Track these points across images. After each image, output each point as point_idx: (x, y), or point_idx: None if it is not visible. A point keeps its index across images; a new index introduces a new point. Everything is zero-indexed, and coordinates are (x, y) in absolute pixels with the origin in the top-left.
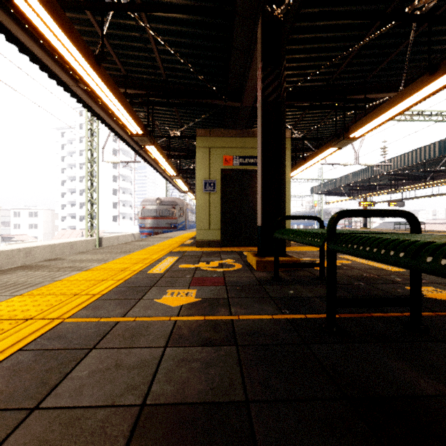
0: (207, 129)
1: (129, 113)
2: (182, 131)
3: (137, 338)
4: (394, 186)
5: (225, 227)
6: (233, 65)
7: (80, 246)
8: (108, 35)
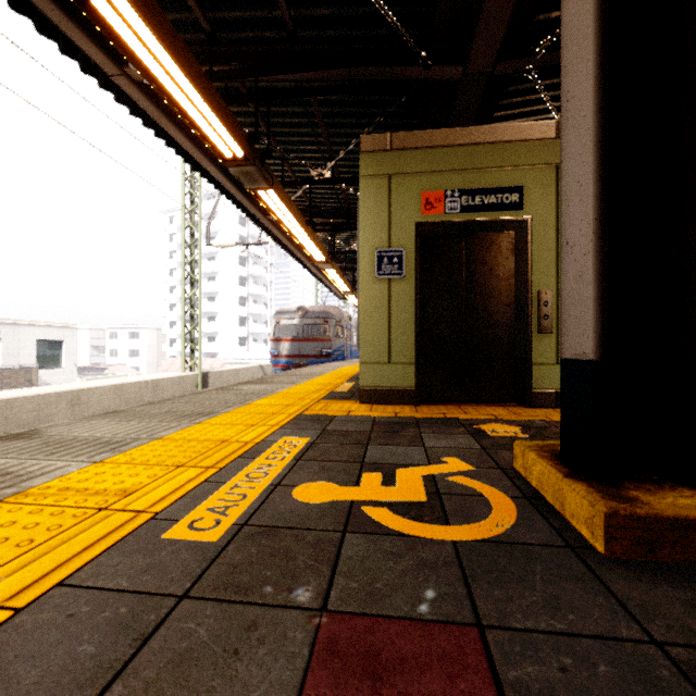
0: (384, 135)
1: (200, 90)
2: (334, 171)
3: None
4: None
5: (425, 358)
6: None
7: (170, 387)
8: None
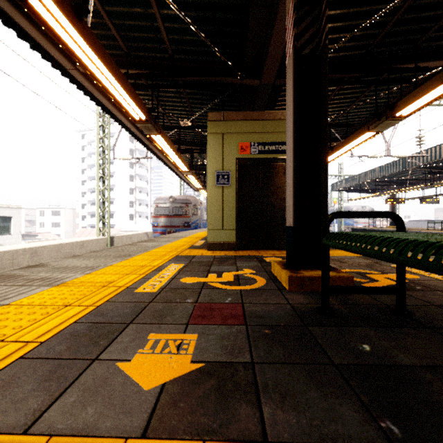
0: (220, 112)
1: (127, 92)
2: (193, 121)
3: None
4: (427, 181)
5: (241, 227)
6: (251, 29)
7: (90, 245)
8: (102, 0)
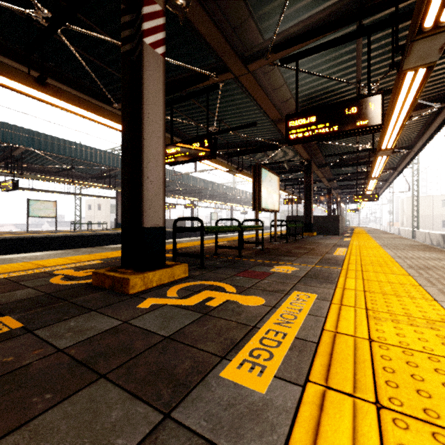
0: None
1: None
2: None
3: (303, 262)
4: None
5: None
6: None
7: None
8: None
